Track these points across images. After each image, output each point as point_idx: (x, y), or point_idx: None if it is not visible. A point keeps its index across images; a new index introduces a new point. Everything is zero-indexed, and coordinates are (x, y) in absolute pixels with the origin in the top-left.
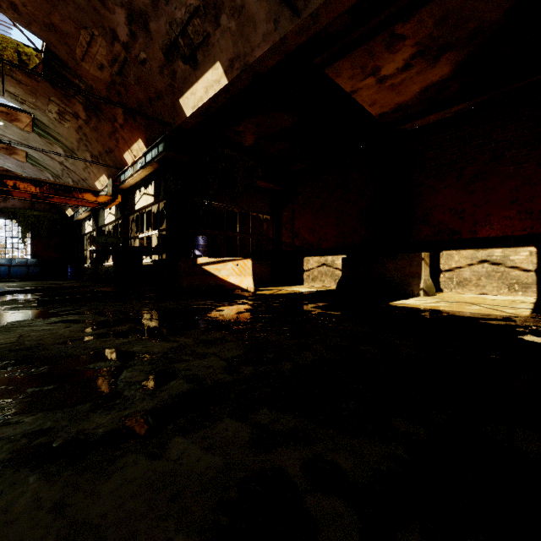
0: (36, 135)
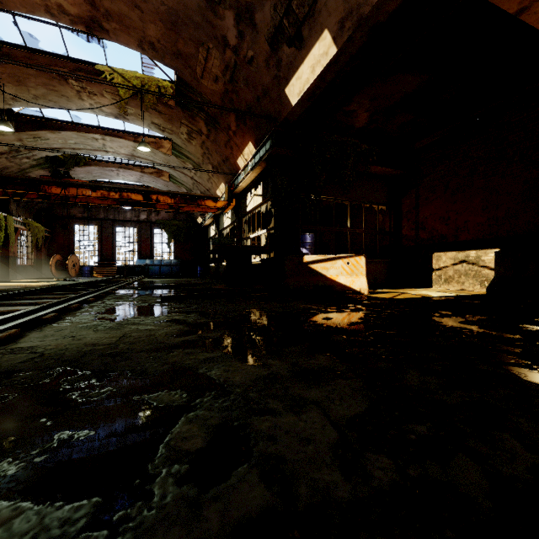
0: (174, 157)
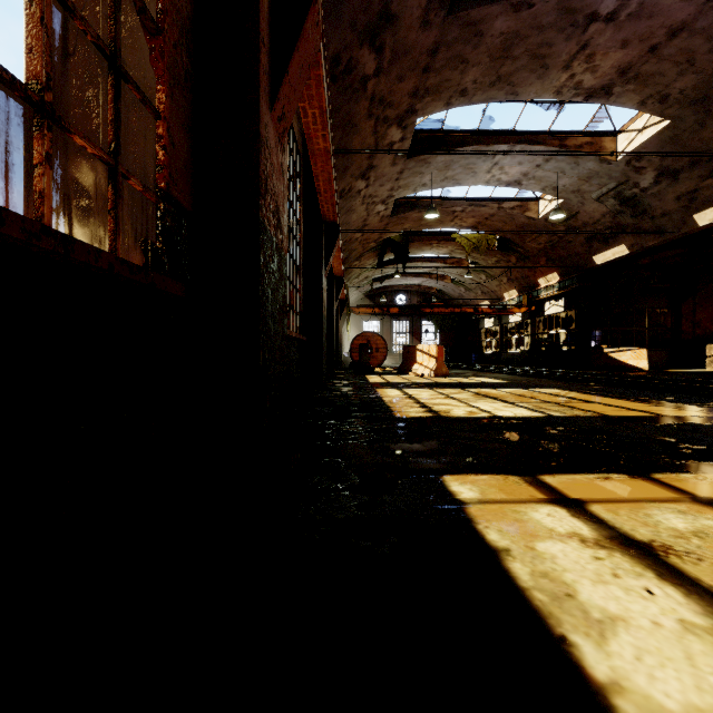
0: (471, 271)
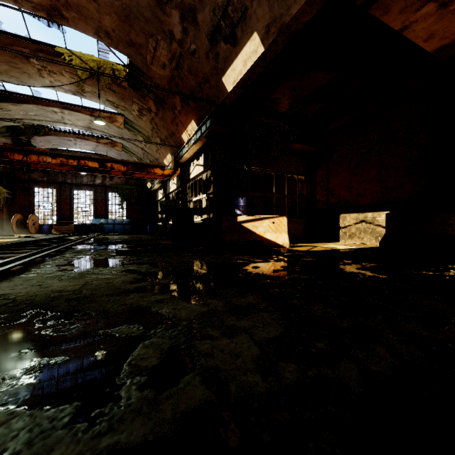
0: (127, 130)
